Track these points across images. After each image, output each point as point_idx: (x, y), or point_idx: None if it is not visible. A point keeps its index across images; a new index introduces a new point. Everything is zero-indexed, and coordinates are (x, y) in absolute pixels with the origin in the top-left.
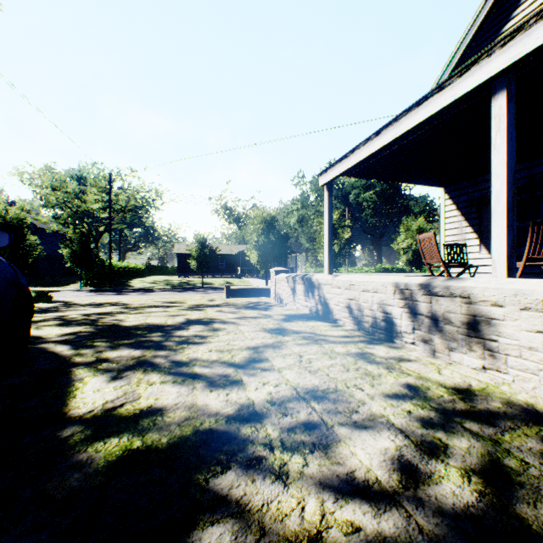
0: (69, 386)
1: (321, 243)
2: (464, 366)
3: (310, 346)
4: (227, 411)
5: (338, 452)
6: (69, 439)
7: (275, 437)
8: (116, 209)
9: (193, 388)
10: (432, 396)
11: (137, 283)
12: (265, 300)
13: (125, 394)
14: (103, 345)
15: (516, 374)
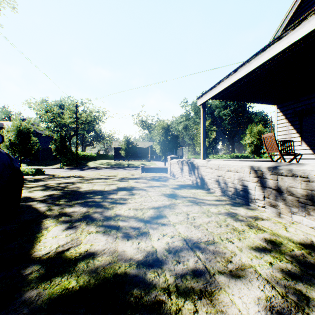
0: (38, 233)
1: (197, 140)
2: (303, 225)
3: (194, 207)
4: (138, 257)
5: (220, 300)
6: (27, 277)
7: (171, 282)
8: (80, 122)
9: (116, 237)
10: (285, 250)
11: (91, 164)
12: (164, 175)
13: (71, 240)
14: (64, 204)
15: None
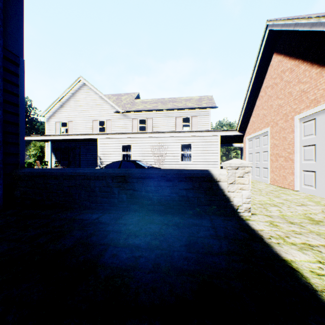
0: None
1: None
2: None
3: None
4: None
5: None
6: None
7: None
8: None
9: None
10: None
11: None
12: None
13: None
14: None
15: None
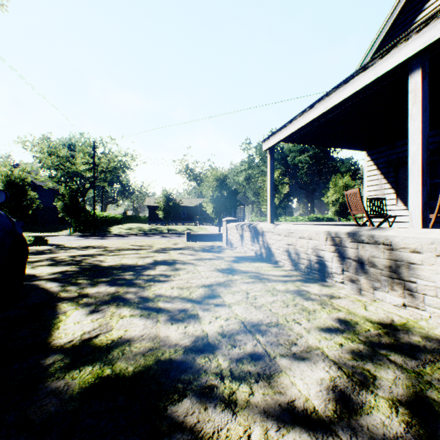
0: (55, 318)
1: (264, 197)
2: (386, 303)
3: (256, 284)
4: (185, 343)
5: (279, 382)
6: (50, 367)
7: (225, 367)
8: (99, 170)
9: (157, 321)
10: (360, 330)
11: (115, 230)
12: (219, 244)
13: (100, 326)
14: (84, 283)
15: (432, 311)
